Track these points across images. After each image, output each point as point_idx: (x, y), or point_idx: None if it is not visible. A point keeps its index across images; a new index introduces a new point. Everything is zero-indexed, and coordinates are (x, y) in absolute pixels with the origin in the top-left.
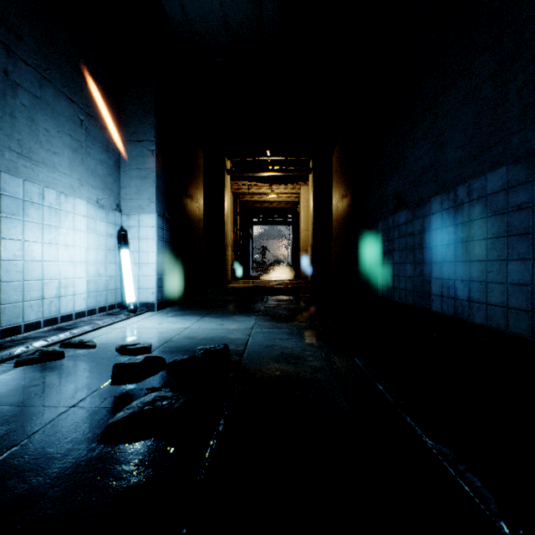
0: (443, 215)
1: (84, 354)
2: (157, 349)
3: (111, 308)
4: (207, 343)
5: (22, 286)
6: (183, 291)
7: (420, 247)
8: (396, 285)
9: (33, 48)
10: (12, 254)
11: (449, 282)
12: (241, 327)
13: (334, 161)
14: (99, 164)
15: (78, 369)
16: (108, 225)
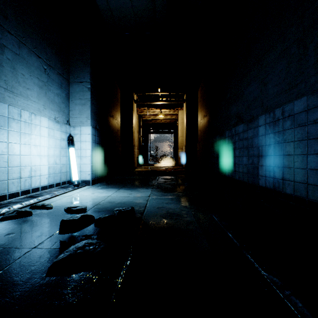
0: (266, 127)
1: (45, 212)
2: (90, 209)
3: (63, 184)
4: (121, 205)
5: (7, 170)
6: (108, 173)
7: (251, 147)
8: (237, 169)
9: (14, 23)
10: (0, 151)
11: (270, 168)
12: (142, 195)
13: (199, 95)
14: (56, 96)
15: (39, 223)
16: (61, 133)
